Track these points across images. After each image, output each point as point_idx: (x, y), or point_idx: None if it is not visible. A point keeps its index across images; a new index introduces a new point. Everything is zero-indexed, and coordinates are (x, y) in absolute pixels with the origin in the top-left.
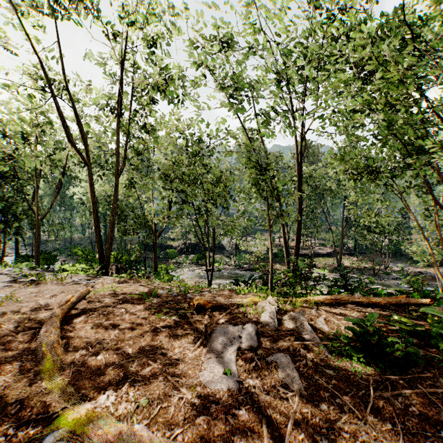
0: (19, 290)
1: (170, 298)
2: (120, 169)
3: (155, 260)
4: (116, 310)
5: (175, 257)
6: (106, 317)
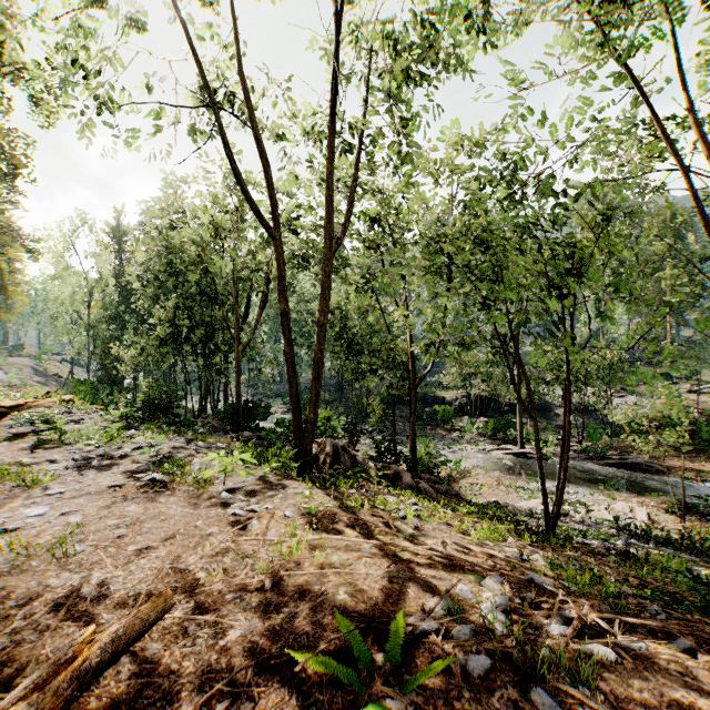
0: (115, 505)
1: (461, 702)
2: (336, 241)
3: (412, 431)
4: None
5: (450, 420)
6: None
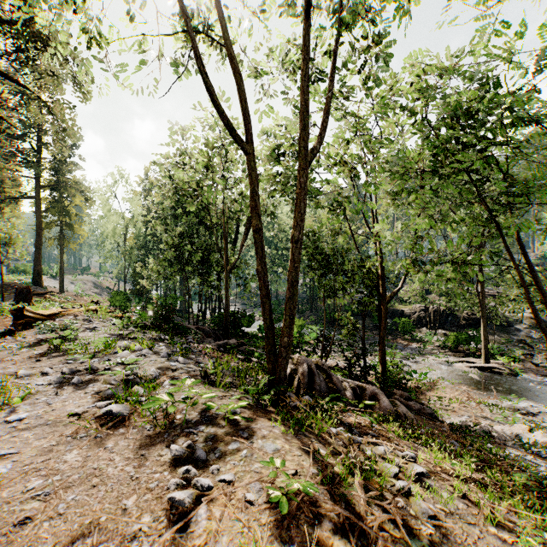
0: (58, 448)
1: None
2: (312, 151)
3: (382, 346)
4: None
5: (410, 331)
6: None
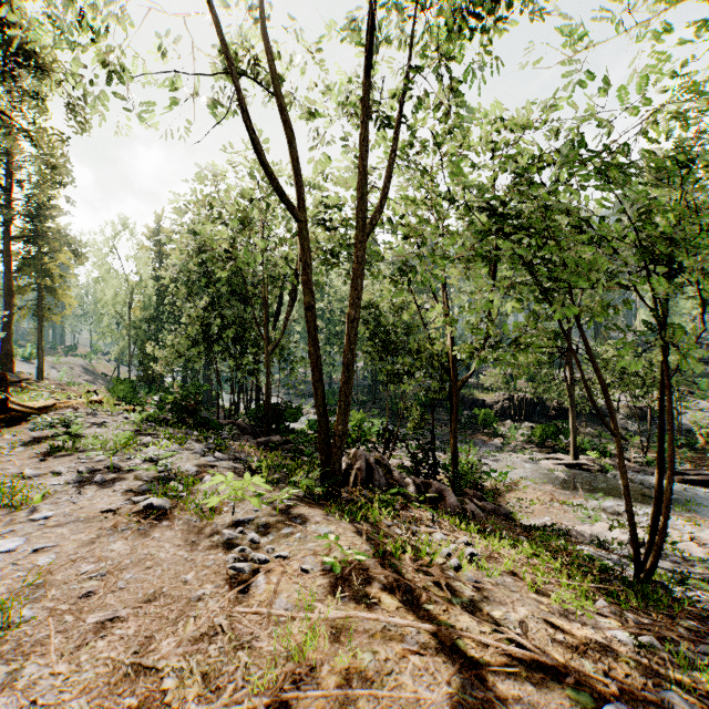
0: (100, 540)
1: None
2: (369, 221)
3: (454, 439)
4: None
5: (491, 424)
6: None
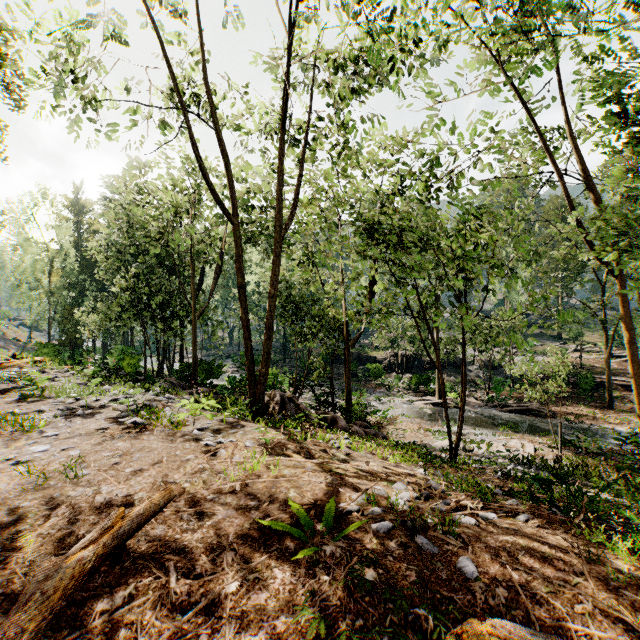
0: (106, 442)
1: (371, 545)
2: (284, 227)
3: (347, 385)
4: (218, 575)
5: (380, 376)
6: (170, 623)
